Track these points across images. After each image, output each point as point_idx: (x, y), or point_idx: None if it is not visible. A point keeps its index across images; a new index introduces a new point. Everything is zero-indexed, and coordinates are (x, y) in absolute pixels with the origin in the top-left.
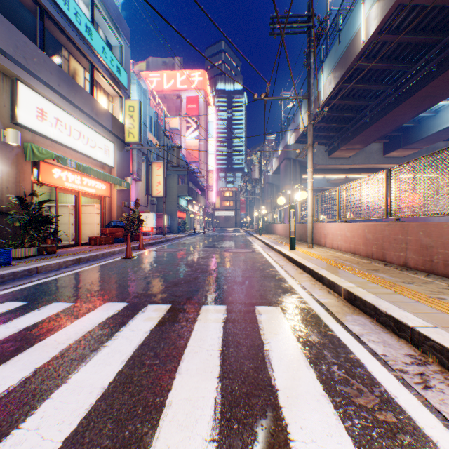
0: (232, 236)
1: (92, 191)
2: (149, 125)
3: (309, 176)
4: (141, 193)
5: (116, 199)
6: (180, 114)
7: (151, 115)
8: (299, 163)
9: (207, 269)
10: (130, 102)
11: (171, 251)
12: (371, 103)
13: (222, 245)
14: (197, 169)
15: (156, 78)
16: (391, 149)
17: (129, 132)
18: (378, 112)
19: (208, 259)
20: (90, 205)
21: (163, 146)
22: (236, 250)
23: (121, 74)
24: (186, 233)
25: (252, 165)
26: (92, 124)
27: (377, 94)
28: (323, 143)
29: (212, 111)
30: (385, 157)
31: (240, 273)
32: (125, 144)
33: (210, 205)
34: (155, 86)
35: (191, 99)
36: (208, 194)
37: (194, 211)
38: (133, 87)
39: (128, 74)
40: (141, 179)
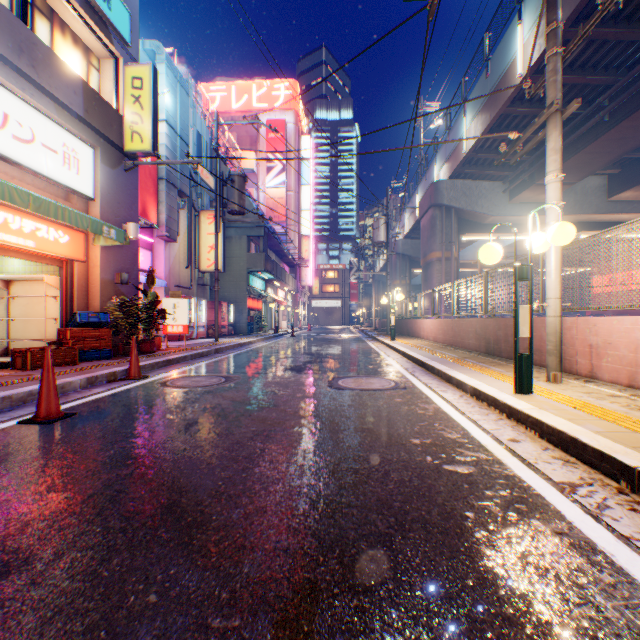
0: (340, 341)
1: (23, 242)
2: (195, 145)
3: (554, 192)
4: (178, 265)
5: (98, 267)
6: (257, 147)
7: (200, 130)
8: (456, 213)
9: (254, 525)
10: (135, 68)
11: (199, 385)
12: (619, 79)
13: (322, 365)
14: (283, 233)
15: (219, 93)
16: (626, 185)
17: (132, 132)
18: (636, 95)
19: (278, 431)
20: (38, 279)
21: (200, 157)
22: (357, 380)
23: (110, 4)
24: (261, 336)
25: (375, 218)
26: (19, 84)
27: (636, 56)
28: (498, 178)
29: (306, 144)
30: (611, 201)
31: (436, 609)
32: (123, 156)
33: (305, 291)
34: (218, 105)
35: (275, 125)
36: (300, 273)
37: (277, 298)
38: (160, 67)
39: (133, 16)
40: (176, 237)
